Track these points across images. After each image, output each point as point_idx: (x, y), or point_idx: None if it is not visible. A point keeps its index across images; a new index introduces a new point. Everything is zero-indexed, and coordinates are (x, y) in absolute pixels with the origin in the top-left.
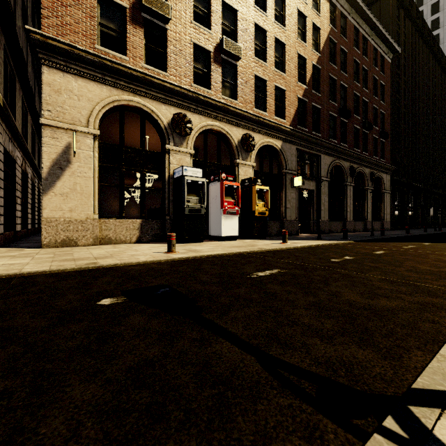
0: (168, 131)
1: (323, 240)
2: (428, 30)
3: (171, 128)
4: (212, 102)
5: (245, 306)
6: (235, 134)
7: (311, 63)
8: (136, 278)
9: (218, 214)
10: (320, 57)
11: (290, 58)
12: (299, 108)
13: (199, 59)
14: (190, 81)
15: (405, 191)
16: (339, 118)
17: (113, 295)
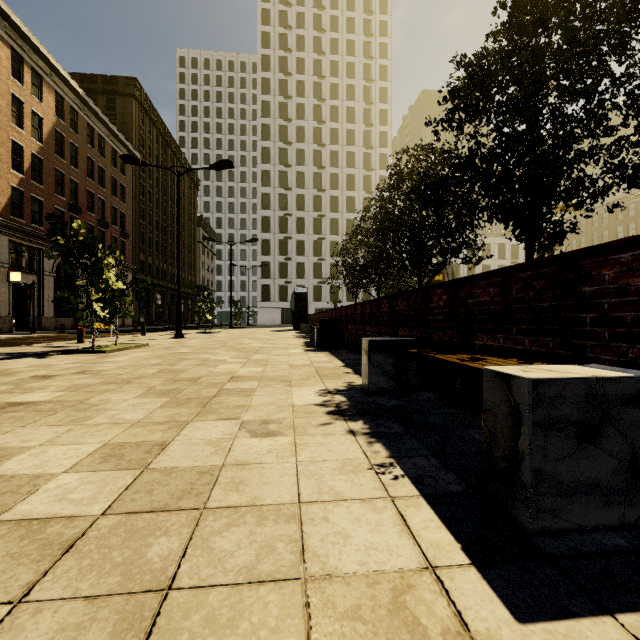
0: None
1: (37, 334)
2: (175, 142)
3: None
4: None
5: None
6: None
7: (31, 152)
8: None
9: None
10: (44, 147)
11: (1, 142)
12: (14, 196)
13: None
14: None
15: (152, 290)
16: (69, 213)
17: None
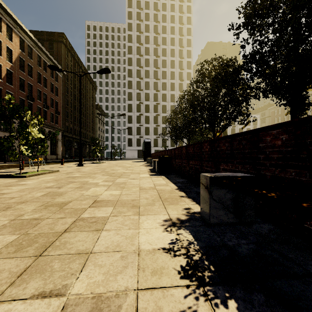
0: None
1: (6, 164)
2: (84, 66)
3: None
4: None
5: None
6: None
7: (6, 68)
8: None
9: None
10: (13, 66)
11: None
12: None
13: None
14: None
15: (72, 141)
16: (27, 101)
17: None
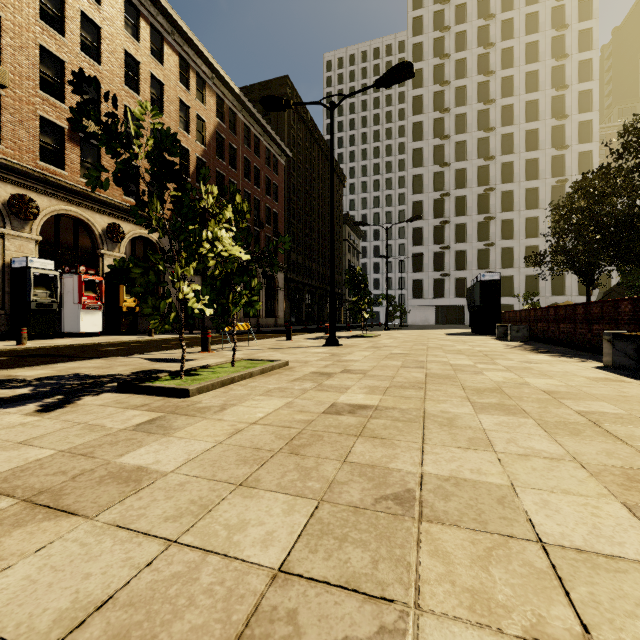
0: (4, 212)
1: (193, 334)
2: (322, 139)
3: (7, 209)
4: (68, 186)
5: (92, 354)
6: (98, 221)
7: (196, 155)
8: (8, 354)
9: (76, 309)
10: (207, 150)
11: None
12: None
13: (49, 132)
14: (36, 157)
15: (302, 289)
16: None
17: (4, 357)
